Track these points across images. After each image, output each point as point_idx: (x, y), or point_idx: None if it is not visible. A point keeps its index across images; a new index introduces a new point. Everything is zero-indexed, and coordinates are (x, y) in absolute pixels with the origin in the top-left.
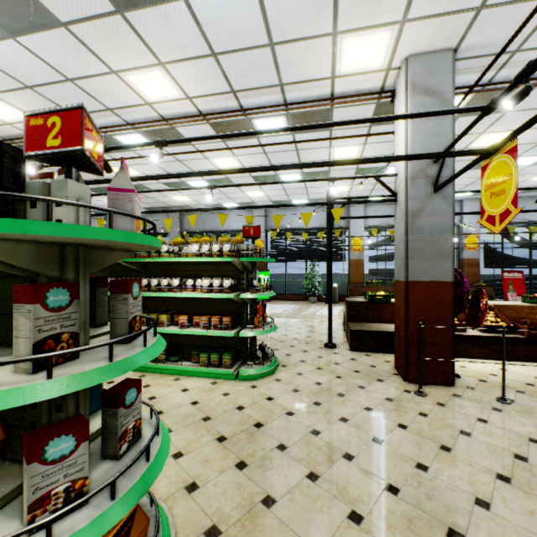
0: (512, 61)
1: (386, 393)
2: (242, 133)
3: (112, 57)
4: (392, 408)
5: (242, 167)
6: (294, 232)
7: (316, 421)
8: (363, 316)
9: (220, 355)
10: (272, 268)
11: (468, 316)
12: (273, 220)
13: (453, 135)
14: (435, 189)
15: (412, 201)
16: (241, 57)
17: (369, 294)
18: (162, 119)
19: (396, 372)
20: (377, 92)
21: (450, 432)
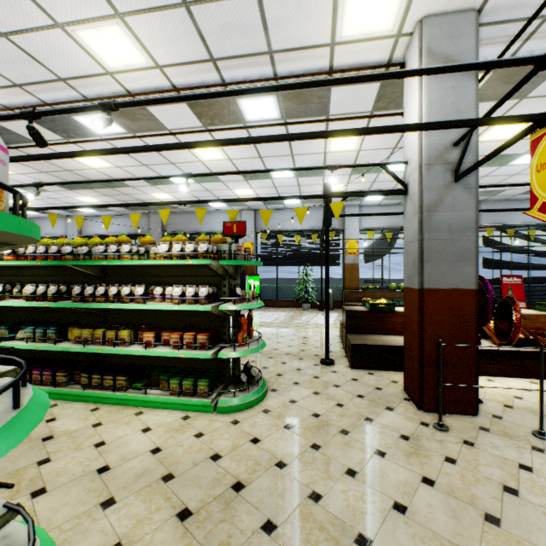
0: (541, 30)
1: (399, 427)
2: (217, 93)
3: (52, 1)
4: (410, 451)
5: (228, 159)
6: (285, 234)
7: (316, 477)
8: (364, 327)
9: (194, 381)
10: (263, 272)
11: (495, 331)
12: (262, 215)
13: (476, 113)
14: (455, 177)
15: (428, 192)
16: (220, 9)
17: (370, 301)
18: (128, 94)
19: (407, 397)
20: (383, 65)
21: (491, 489)
